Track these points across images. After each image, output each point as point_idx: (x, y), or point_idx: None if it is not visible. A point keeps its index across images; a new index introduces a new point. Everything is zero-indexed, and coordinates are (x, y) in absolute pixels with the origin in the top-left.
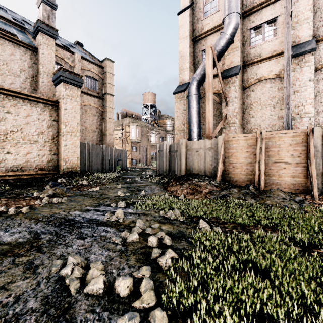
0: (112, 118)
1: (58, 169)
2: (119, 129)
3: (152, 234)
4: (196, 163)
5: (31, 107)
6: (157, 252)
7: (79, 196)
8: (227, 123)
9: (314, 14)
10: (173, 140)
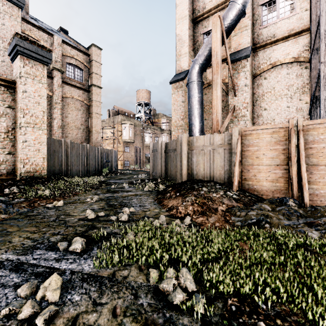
0: (100, 113)
1: (14, 174)
2: (110, 128)
3: None
4: (201, 165)
5: None
6: None
7: (20, 220)
8: (235, 117)
9: None
10: (168, 140)
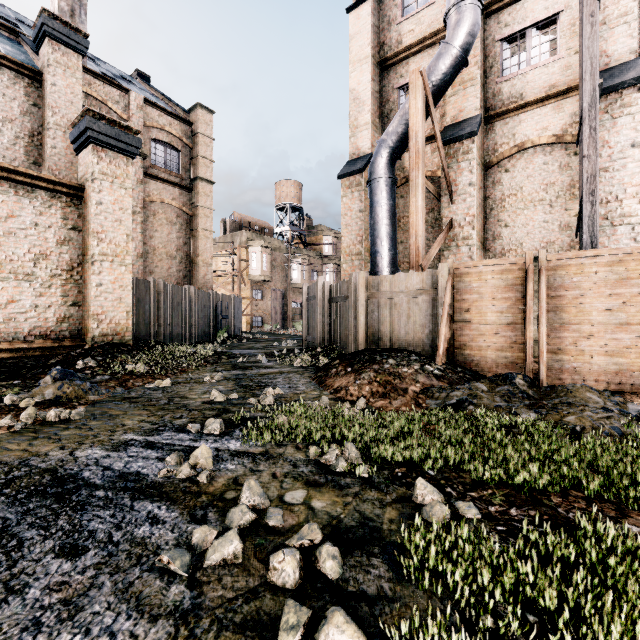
0: (211, 230)
1: (82, 338)
2: (227, 255)
3: (284, 532)
4: (389, 325)
5: (18, 197)
6: (297, 621)
7: (118, 402)
8: (452, 240)
9: (639, 7)
10: (337, 276)
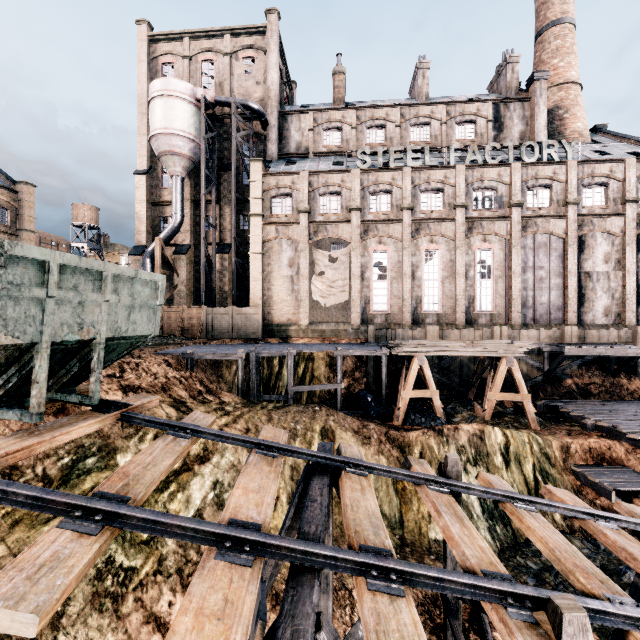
0: None
1: None
2: None
3: None
4: None
5: None
6: None
7: None
8: (179, 291)
9: (236, 224)
10: None
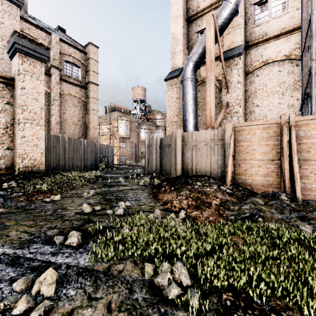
0: (97, 110)
1: (13, 169)
2: (107, 124)
3: None
4: (195, 160)
5: None
6: None
7: (18, 214)
8: (228, 113)
9: None
10: (163, 136)
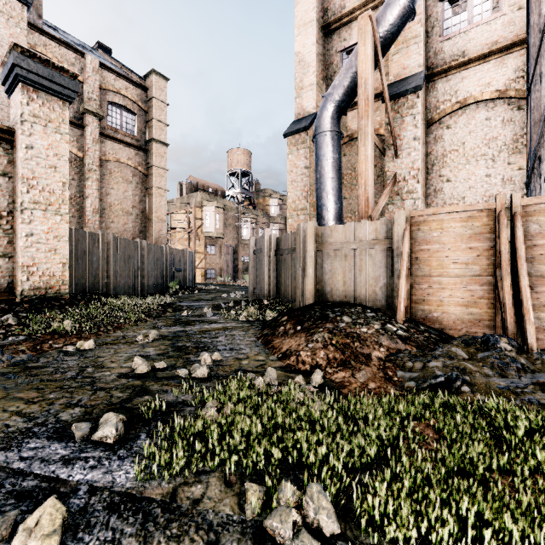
0: (165, 188)
1: (12, 292)
2: (183, 214)
3: None
4: (340, 277)
5: None
6: None
7: (11, 376)
8: (397, 193)
9: None
10: (282, 234)
